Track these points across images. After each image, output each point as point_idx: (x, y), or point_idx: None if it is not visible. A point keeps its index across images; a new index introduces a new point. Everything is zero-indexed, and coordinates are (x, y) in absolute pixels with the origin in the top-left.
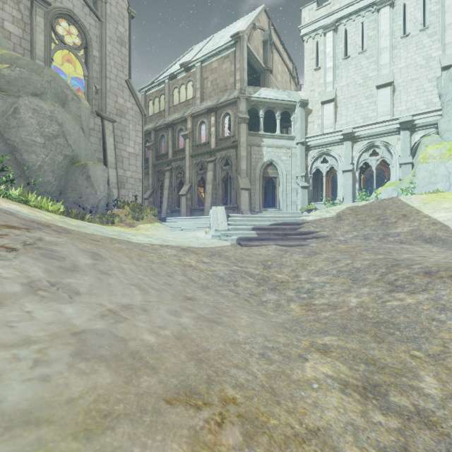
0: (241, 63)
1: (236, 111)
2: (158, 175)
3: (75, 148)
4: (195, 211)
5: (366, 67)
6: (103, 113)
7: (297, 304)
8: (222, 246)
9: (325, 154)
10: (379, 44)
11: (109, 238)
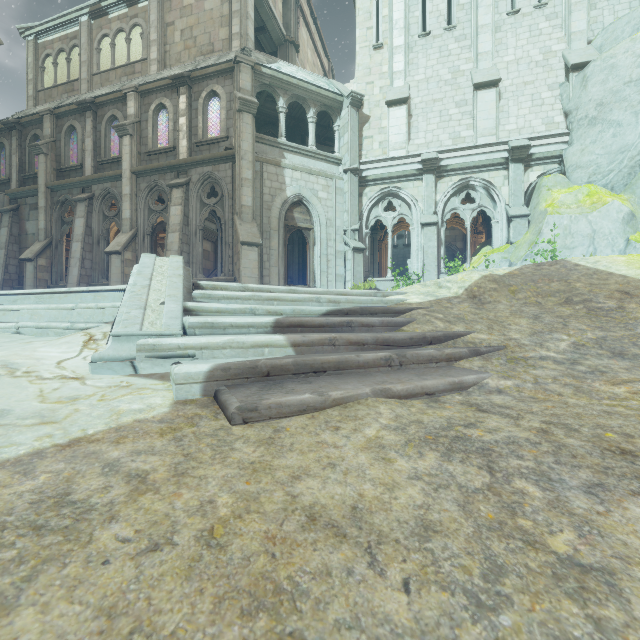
0: (243, 3)
1: (231, 88)
2: (61, 211)
3: None
4: None
5: (455, 54)
6: None
7: None
8: (100, 432)
9: (392, 195)
10: (476, 18)
11: None
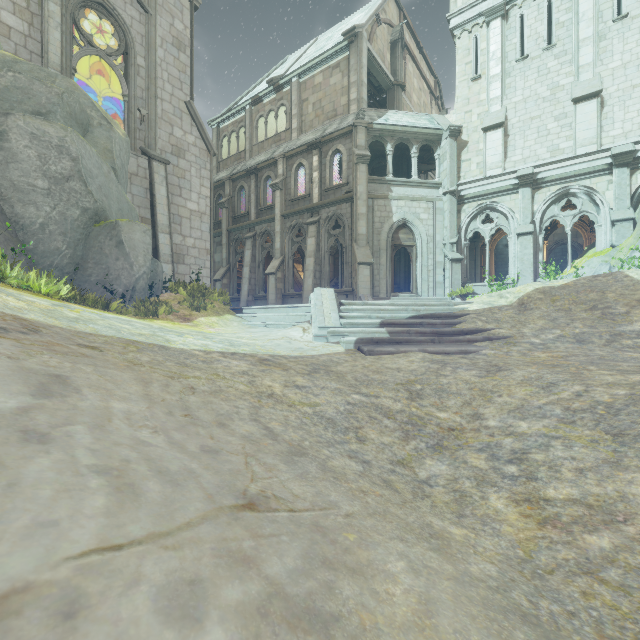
0: (359, 75)
1: (350, 146)
2: (235, 245)
3: (101, 198)
4: (289, 298)
5: (555, 71)
6: (151, 150)
7: (505, 497)
8: (330, 353)
9: (489, 209)
10: (577, 33)
11: (125, 341)
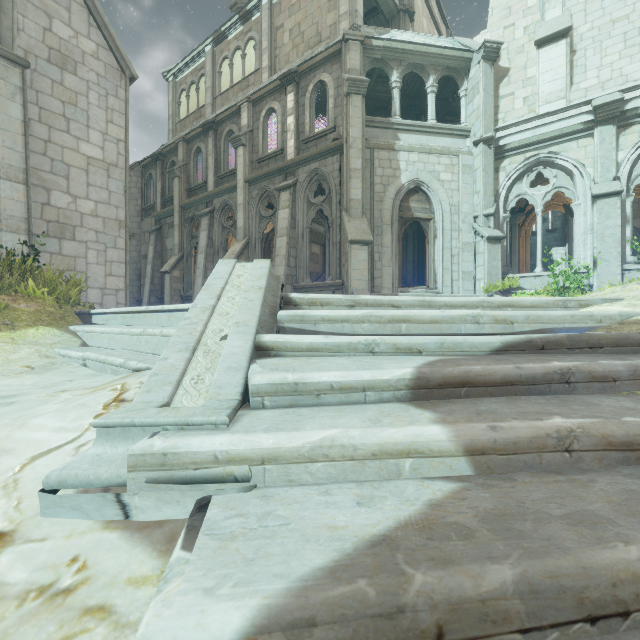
0: None
1: (339, 73)
2: (191, 226)
3: None
4: None
5: None
6: None
7: None
8: None
9: (542, 164)
10: None
11: None
